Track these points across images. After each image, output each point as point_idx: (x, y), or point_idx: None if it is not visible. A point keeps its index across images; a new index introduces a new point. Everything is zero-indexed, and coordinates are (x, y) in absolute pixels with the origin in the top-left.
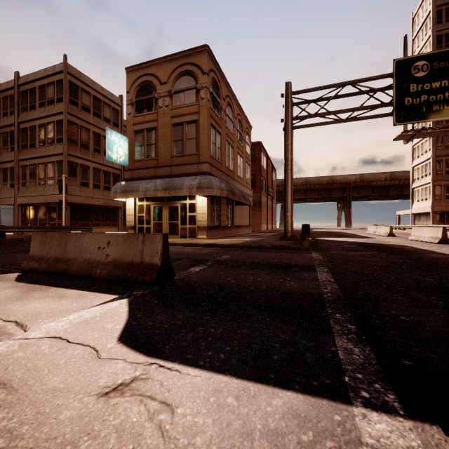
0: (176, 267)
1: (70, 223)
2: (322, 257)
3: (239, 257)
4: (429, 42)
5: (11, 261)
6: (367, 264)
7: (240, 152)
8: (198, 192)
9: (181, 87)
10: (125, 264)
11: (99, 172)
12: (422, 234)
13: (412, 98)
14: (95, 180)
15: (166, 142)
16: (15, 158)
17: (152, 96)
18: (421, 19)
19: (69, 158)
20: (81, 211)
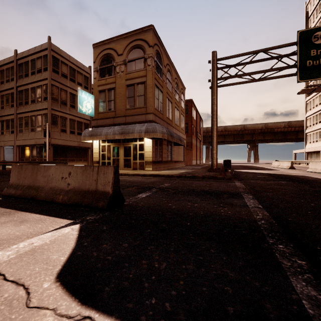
0: (127, 193)
1: (53, 159)
2: (244, 186)
3: (177, 185)
4: (319, 23)
5: (0, 187)
6: (284, 191)
7: (177, 106)
8: (146, 135)
9: (133, 57)
10: (83, 192)
11: (74, 122)
12: (318, 167)
13: (312, 61)
14: (71, 128)
15: (122, 99)
16: (14, 112)
17: (112, 64)
18: (313, 6)
19: (52, 111)
20: (60, 150)
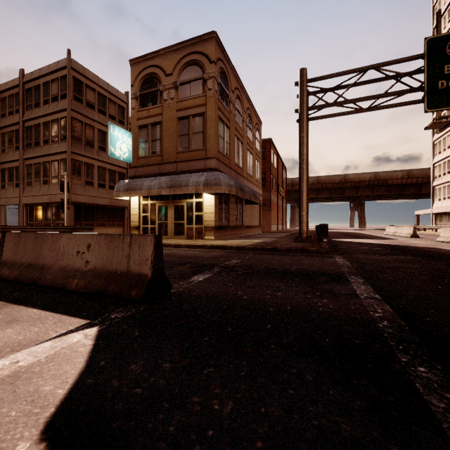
0: (176, 275)
1: (74, 223)
2: (349, 263)
3: (251, 261)
4: None
5: None
6: (409, 272)
7: (250, 148)
8: (205, 189)
9: (187, 78)
10: (108, 274)
11: (105, 171)
12: None
13: (446, 81)
14: (100, 179)
15: (171, 137)
16: (20, 157)
17: (157, 89)
18: (444, 5)
19: (73, 156)
20: (85, 211)
